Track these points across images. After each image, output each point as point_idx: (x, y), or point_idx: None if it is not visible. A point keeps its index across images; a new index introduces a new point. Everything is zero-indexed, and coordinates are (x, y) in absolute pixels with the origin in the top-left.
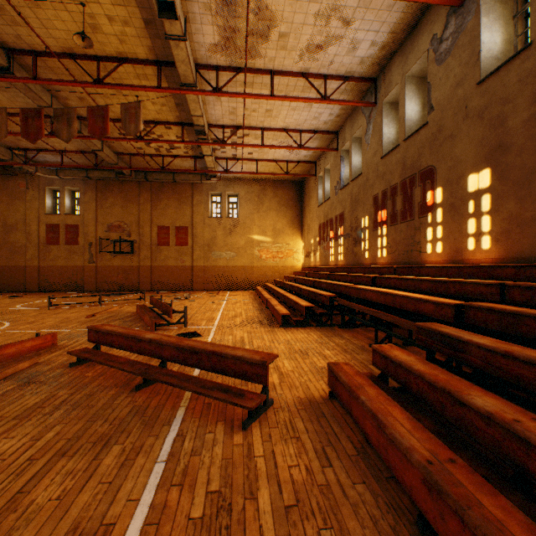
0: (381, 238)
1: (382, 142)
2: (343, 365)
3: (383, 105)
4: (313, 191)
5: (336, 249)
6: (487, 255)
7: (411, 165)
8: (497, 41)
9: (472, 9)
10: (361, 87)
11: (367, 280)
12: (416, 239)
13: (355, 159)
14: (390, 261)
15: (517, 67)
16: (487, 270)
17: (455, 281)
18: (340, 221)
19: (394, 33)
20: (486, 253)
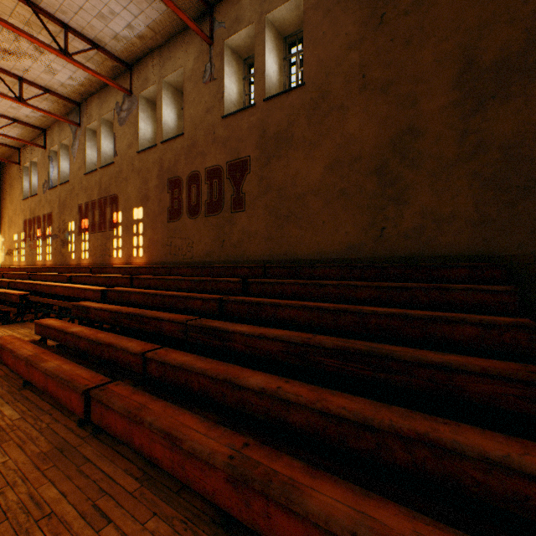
0: (85, 242)
1: (86, 161)
2: (6, 337)
3: (87, 130)
4: (18, 180)
5: (45, 248)
6: (142, 260)
7: (105, 189)
8: (150, 131)
9: (136, 103)
10: (67, 104)
11: (65, 278)
12: (108, 247)
13: (65, 165)
14: (92, 262)
15: (153, 154)
16: (137, 269)
17: (115, 276)
18: (49, 221)
19: (91, 81)
20: (141, 259)
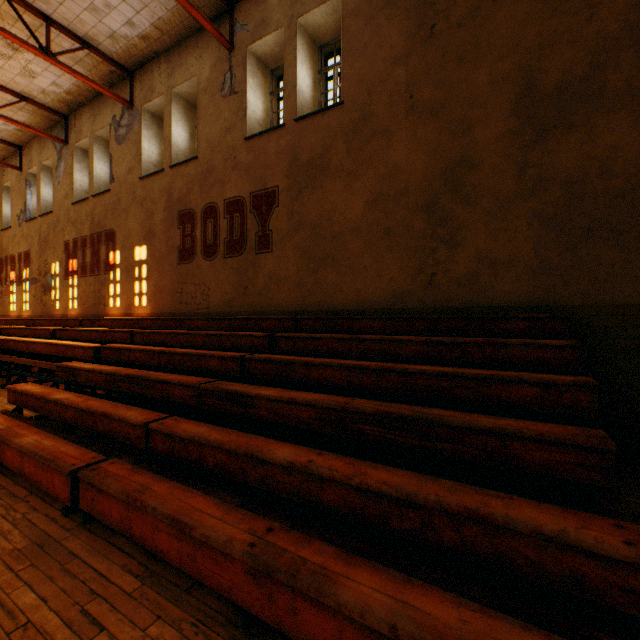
0: (73, 288)
1: (74, 188)
2: None
3: (75, 149)
4: None
5: (20, 295)
6: (146, 310)
7: (99, 223)
8: (156, 152)
9: (138, 118)
10: (49, 115)
11: (47, 333)
12: (103, 294)
13: (47, 191)
14: (82, 313)
15: (159, 181)
16: (140, 322)
17: (111, 331)
18: (26, 261)
19: (81, 88)
20: (145, 309)
